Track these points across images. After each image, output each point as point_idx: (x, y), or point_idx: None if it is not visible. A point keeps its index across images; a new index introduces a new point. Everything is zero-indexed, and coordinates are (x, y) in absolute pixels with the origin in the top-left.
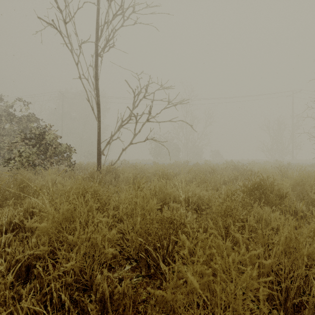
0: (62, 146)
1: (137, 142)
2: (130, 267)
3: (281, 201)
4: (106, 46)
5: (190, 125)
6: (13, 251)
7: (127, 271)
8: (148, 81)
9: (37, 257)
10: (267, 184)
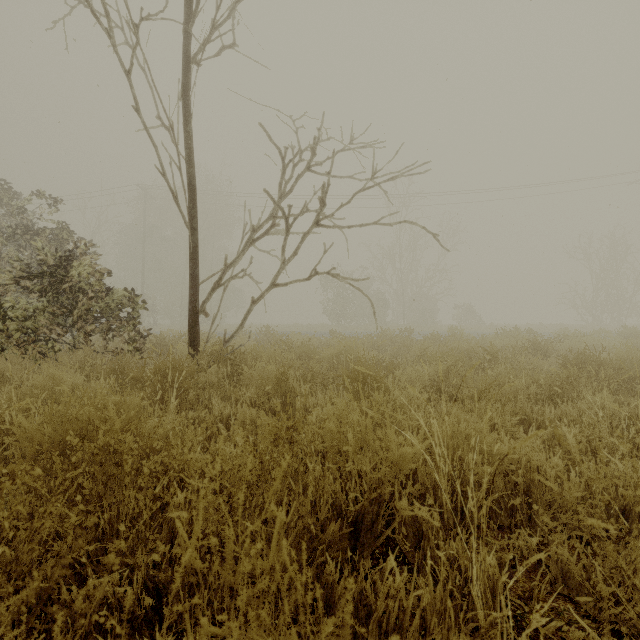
0: (114, 295)
1: (288, 283)
2: None
3: None
4: (210, 33)
5: (432, 234)
6: None
7: None
8: (319, 129)
9: None
10: None
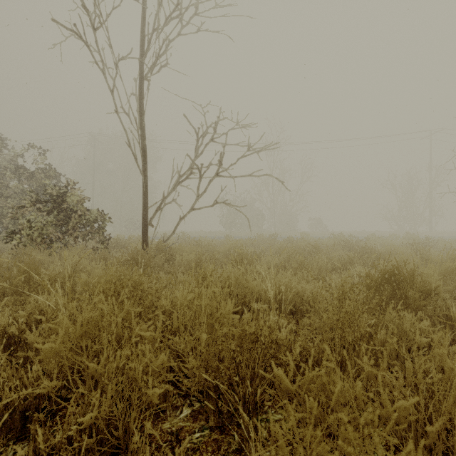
0: (91, 213)
1: (201, 208)
2: (189, 410)
3: (426, 300)
4: (155, 64)
5: (281, 182)
6: (1, 386)
7: (185, 420)
8: (218, 117)
9: (39, 396)
10: (404, 274)
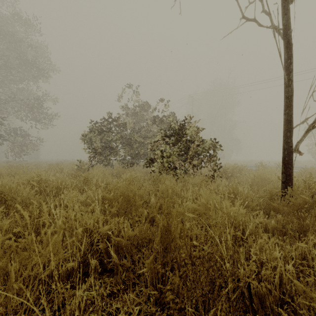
0: (205, 143)
1: None
2: None
3: None
4: None
5: None
6: None
7: None
8: None
9: None
10: None
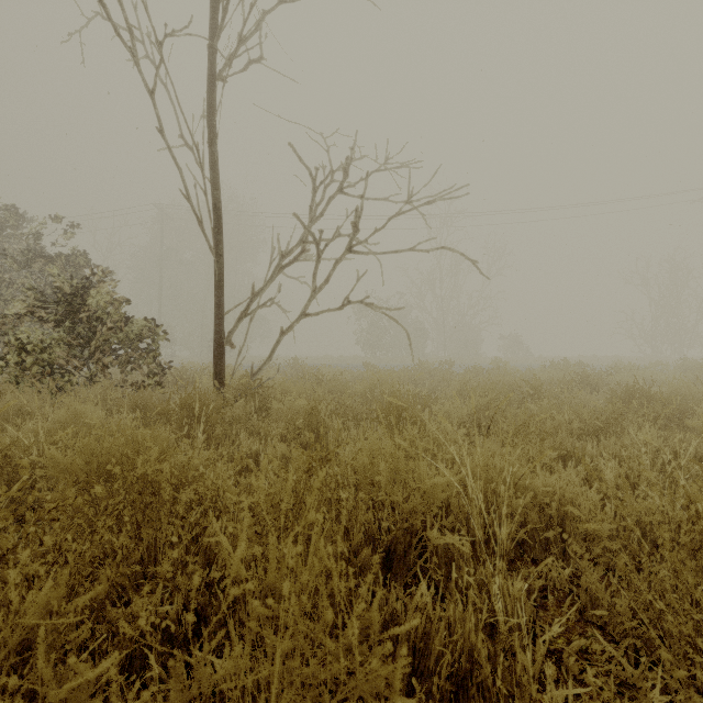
0: (133, 325)
1: (319, 312)
2: None
3: None
4: (237, 48)
5: (472, 261)
6: None
7: None
8: (352, 148)
9: None
10: None
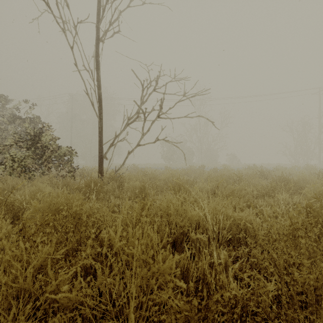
0: (61, 149)
1: (145, 144)
2: None
3: None
4: (109, 28)
5: (211, 122)
6: None
7: None
8: (159, 72)
9: None
10: None
